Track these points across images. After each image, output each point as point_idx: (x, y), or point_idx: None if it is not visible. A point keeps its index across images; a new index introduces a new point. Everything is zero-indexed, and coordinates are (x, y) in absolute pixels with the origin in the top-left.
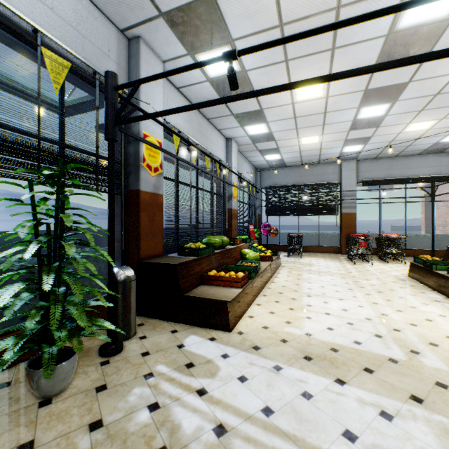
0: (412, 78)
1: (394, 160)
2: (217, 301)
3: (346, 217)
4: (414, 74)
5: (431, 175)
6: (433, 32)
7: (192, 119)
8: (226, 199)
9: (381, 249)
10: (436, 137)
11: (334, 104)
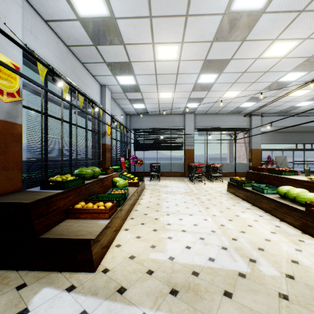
0: (233, 57)
1: (215, 116)
2: (80, 240)
3: (188, 152)
4: (234, 53)
5: (234, 126)
6: (251, 21)
7: (64, 58)
8: (101, 135)
9: (209, 173)
10: (238, 103)
11: (184, 67)
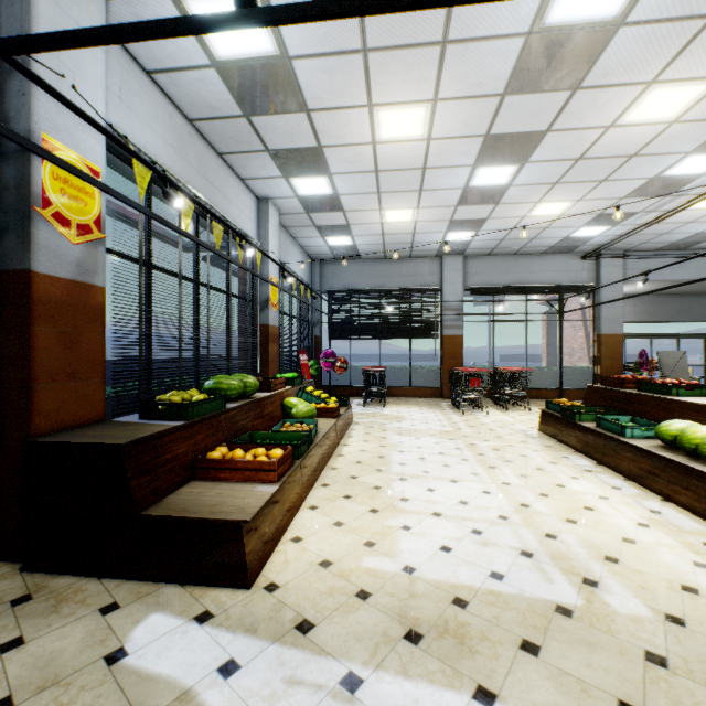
0: (552, 126)
1: (513, 259)
2: (220, 522)
3: (450, 342)
4: (555, 117)
5: (557, 283)
6: (592, 45)
7: (185, 145)
8: (258, 307)
9: (498, 390)
10: (567, 228)
11: (440, 154)
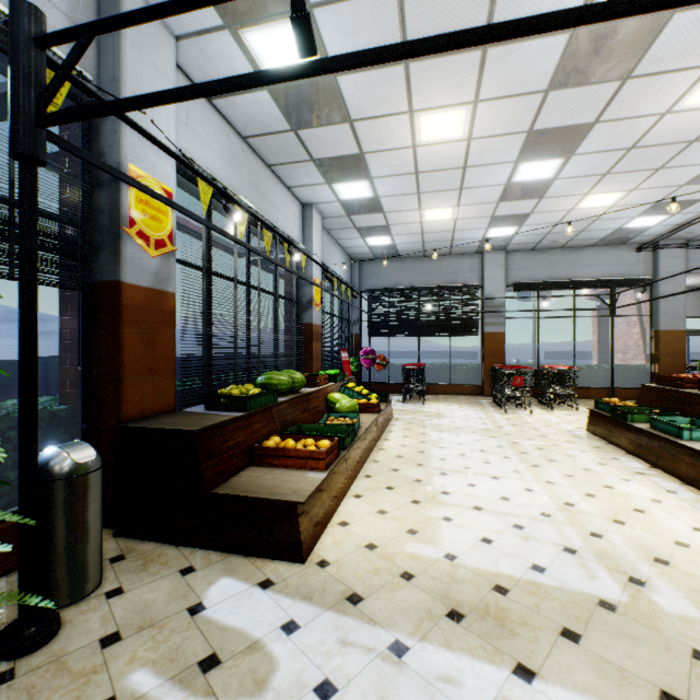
0: (600, 117)
1: (559, 253)
2: (278, 502)
3: (491, 339)
4: (604, 108)
5: (609, 276)
6: (643, 34)
7: (239, 161)
8: (303, 307)
9: (542, 388)
10: (619, 219)
11: (480, 153)
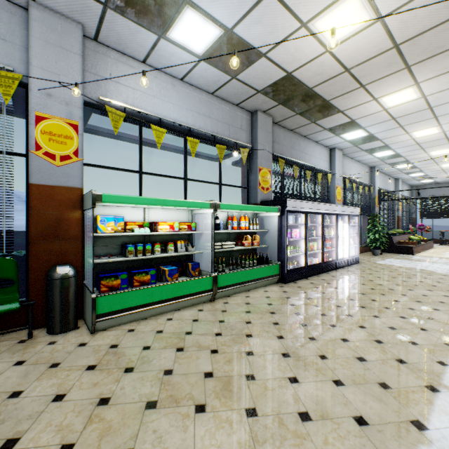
0: None
1: None
2: (408, 246)
3: None
4: None
5: None
6: None
7: (382, 179)
8: (395, 211)
9: None
10: None
11: None
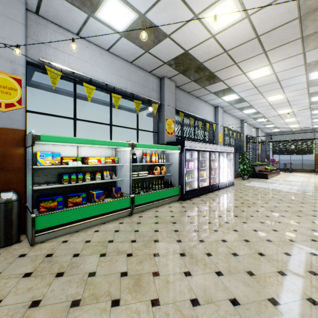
0: None
1: None
2: (265, 173)
3: (317, 155)
4: None
5: None
6: None
7: (248, 129)
8: (257, 150)
9: None
10: None
11: (300, 120)
